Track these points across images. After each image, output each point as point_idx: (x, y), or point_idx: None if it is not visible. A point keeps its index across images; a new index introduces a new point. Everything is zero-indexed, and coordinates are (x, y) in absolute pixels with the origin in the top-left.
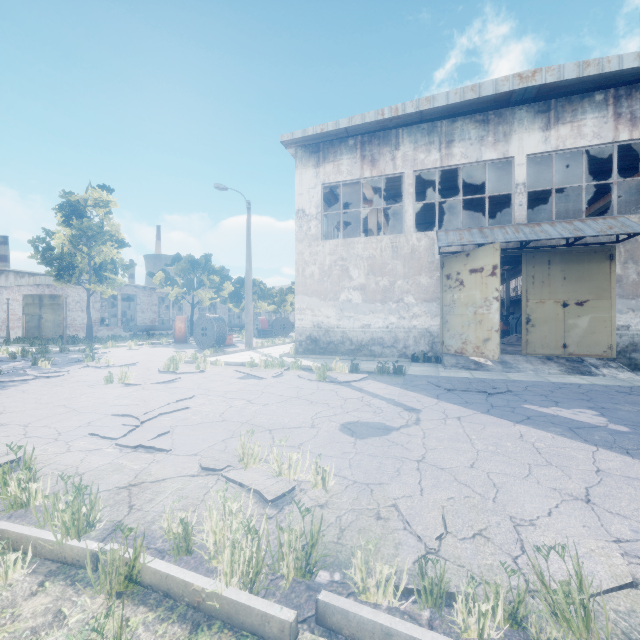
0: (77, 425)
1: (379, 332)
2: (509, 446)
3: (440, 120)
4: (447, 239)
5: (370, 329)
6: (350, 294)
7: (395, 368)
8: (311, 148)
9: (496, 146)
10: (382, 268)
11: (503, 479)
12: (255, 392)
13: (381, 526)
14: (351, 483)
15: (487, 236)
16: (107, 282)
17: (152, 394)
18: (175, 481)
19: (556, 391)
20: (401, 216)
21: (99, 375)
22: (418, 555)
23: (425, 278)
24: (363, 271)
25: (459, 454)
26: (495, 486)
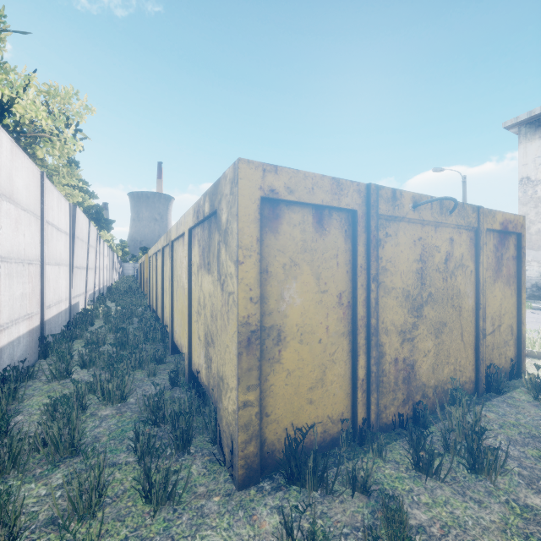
0: None
1: None
2: None
3: None
4: None
5: None
6: None
7: None
8: (537, 123)
9: None
10: None
11: None
12: None
13: None
14: None
15: None
16: None
17: None
18: None
19: None
20: None
21: None
22: None
23: None
24: None
25: None
26: None
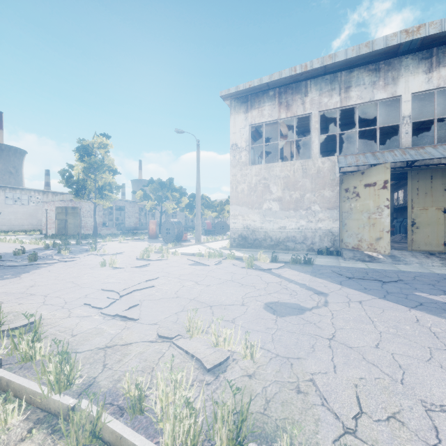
0: (78, 297)
1: (292, 232)
2: (408, 329)
3: (340, 71)
4: (346, 161)
5: (285, 230)
6: (270, 204)
7: (305, 259)
8: (242, 99)
9: (386, 88)
10: (294, 185)
11: (407, 361)
12: (201, 275)
13: (301, 400)
14: (274, 356)
15: (379, 158)
16: (106, 198)
17: (130, 275)
18: (138, 345)
19: (442, 281)
20: (308, 147)
21: (98, 260)
22: (340, 442)
23: (328, 191)
24: (280, 187)
25: (364, 334)
26: (401, 367)
